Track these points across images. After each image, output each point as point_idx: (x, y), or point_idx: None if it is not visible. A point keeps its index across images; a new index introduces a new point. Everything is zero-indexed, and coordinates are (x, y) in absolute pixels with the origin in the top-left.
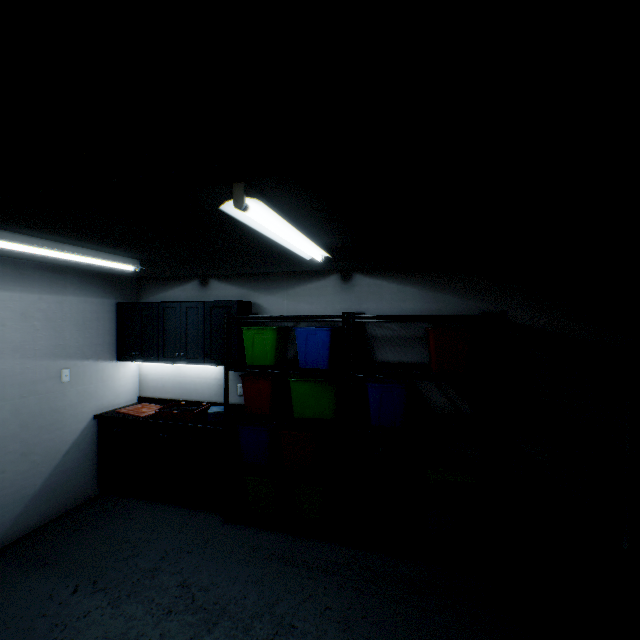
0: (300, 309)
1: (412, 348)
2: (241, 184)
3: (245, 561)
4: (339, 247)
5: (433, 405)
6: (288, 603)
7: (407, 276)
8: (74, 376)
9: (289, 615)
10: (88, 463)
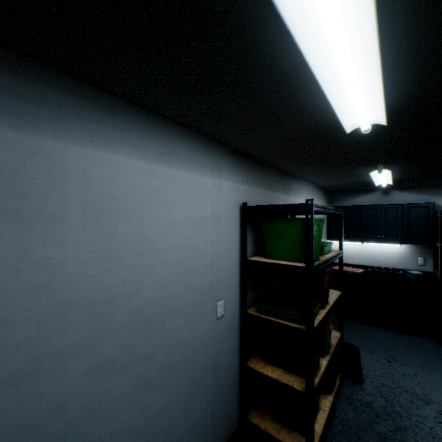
0: None
1: None
2: None
3: None
4: None
5: None
6: None
7: None
8: None
9: None
10: None
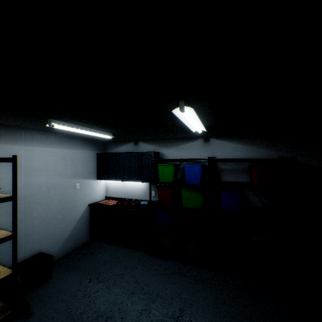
0: (183, 155)
1: (240, 175)
2: (183, 100)
3: (162, 273)
4: (209, 126)
5: (252, 203)
6: (186, 293)
7: (238, 139)
8: (81, 186)
9: (188, 299)
10: (86, 226)
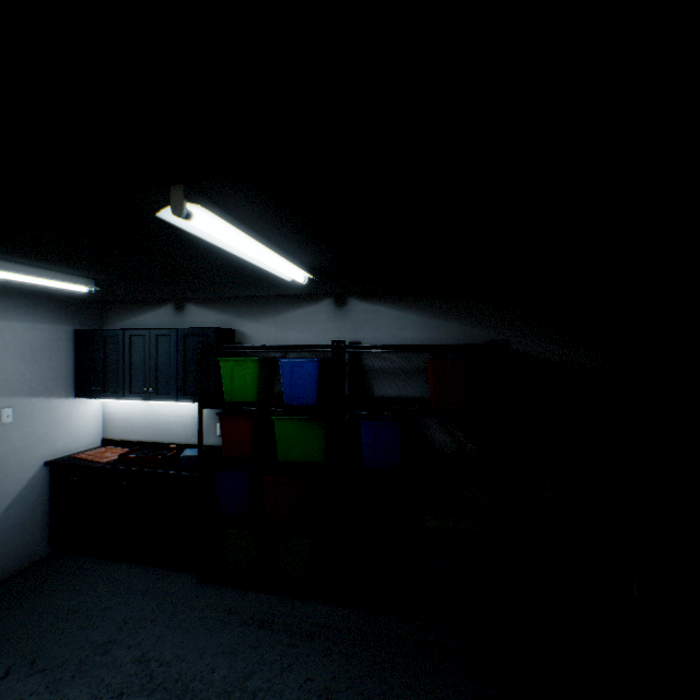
0: (289, 338)
1: (412, 381)
2: (181, 187)
3: (218, 628)
4: (325, 267)
5: (435, 444)
6: (263, 676)
7: (407, 301)
8: (19, 416)
9: (263, 690)
10: (37, 518)
